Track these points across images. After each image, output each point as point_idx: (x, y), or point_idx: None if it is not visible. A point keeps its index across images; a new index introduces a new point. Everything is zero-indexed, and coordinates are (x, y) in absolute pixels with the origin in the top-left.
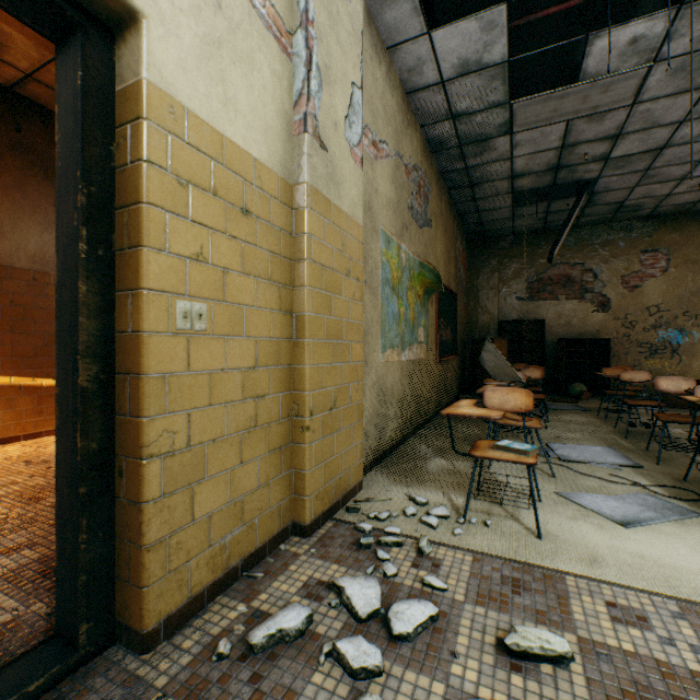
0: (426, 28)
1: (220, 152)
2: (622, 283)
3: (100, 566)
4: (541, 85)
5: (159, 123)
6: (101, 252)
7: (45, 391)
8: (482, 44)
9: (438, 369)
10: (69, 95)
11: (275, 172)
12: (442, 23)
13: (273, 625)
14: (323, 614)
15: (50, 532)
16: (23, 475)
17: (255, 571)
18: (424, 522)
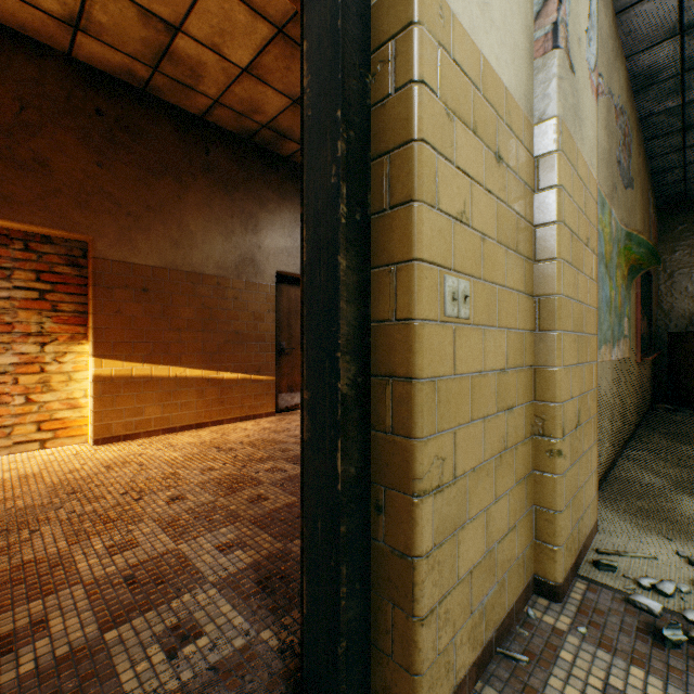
0: None
1: (478, 75)
2: None
3: (356, 627)
4: None
5: (429, 28)
6: (357, 216)
7: (225, 383)
8: None
9: (636, 370)
10: (323, 19)
11: (519, 106)
12: None
13: None
14: None
15: (254, 531)
16: (217, 461)
17: (508, 647)
18: None
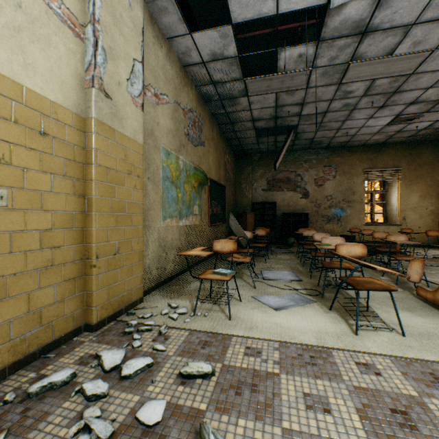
0: (188, 31)
1: (20, 96)
2: (315, 183)
3: None
4: (262, 71)
5: None
6: None
7: None
8: (222, 45)
9: (210, 230)
10: None
11: (69, 110)
12: (201, 29)
13: (47, 380)
14: (85, 371)
15: None
16: None
17: (51, 354)
18: (170, 317)
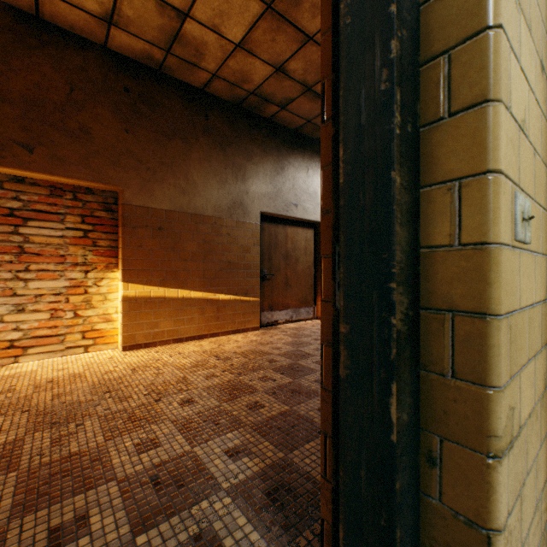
0: None
1: None
2: None
3: None
4: None
5: None
6: (408, 127)
7: (220, 303)
8: None
9: None
10: None
11: None
12: None
13: None
14: None
15: (256, 438)
16: (217, 368)
17: None
18: None
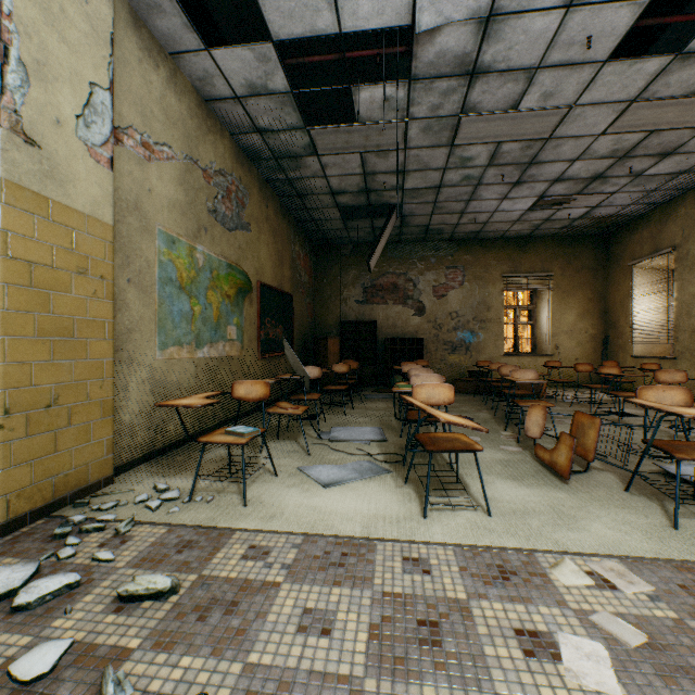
0: (203, 45)
1: None
2: (434, 293)
3: None
4: (338, 118)
5: None
6: None
7: None
8: (263, 72)
9: (262, 365)
10: None
11: None
12: (231, 43)
13: None
14: None
15: None
16: None
17: None
18: (148, 506)
